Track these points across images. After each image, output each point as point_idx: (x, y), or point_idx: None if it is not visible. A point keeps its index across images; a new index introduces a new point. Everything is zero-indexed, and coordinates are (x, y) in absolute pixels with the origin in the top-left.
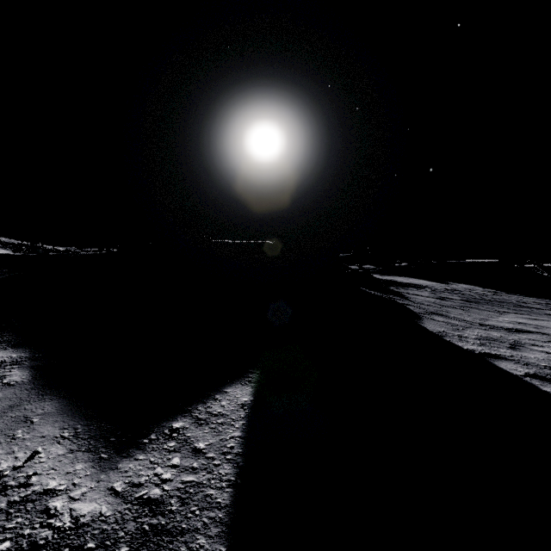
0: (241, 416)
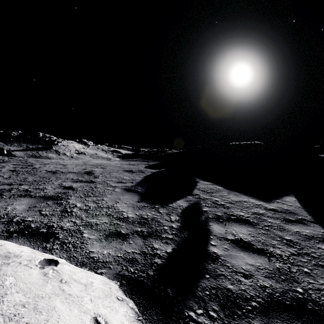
0: (296, 202)
